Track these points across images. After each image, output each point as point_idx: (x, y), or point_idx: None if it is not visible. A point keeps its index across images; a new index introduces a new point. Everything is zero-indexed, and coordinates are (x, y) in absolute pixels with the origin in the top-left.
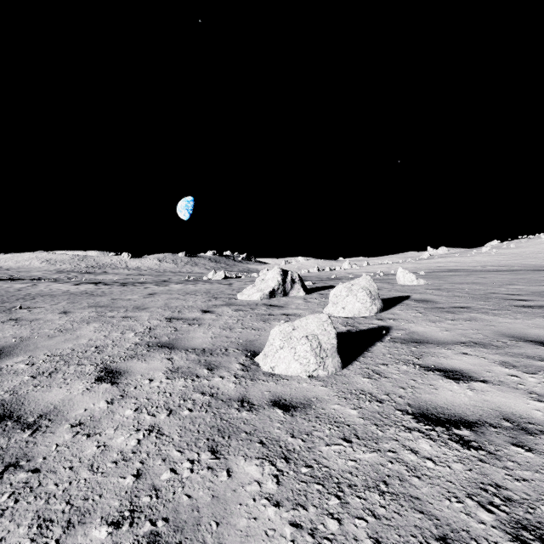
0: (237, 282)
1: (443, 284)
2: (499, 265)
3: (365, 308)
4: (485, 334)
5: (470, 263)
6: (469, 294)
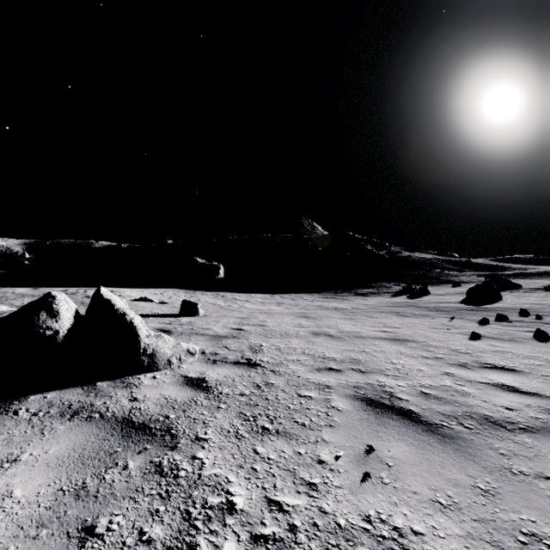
0: None
1: None
2: None
3: None
4: None
5: None
6: None
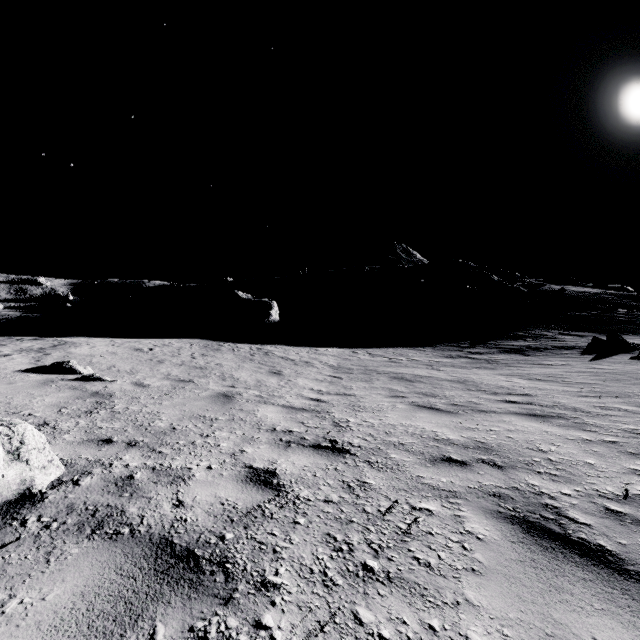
0: None
1: None
2: None
3: None
4: None
5: None
6: None
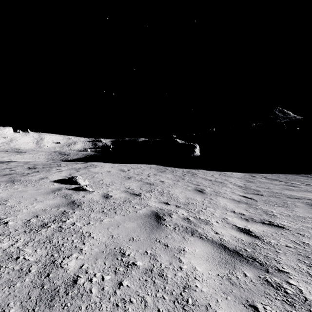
0: None
1: None
2: None
3: None
4: None
5: None
6: None
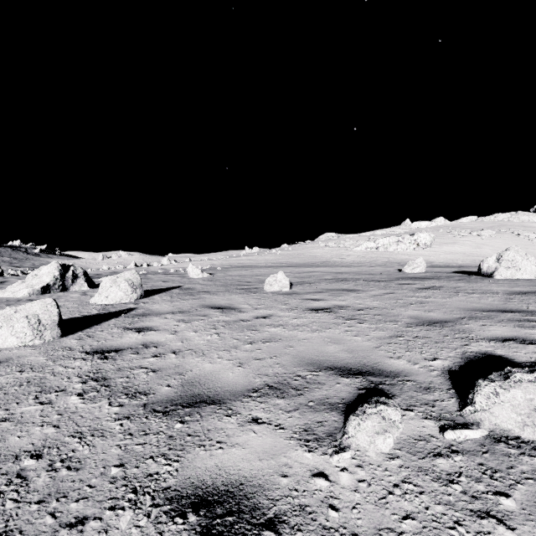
0: (16, 280)
1: (220, 276)
2: (276, 263)
3: (126, 296)
4: (193, 306)
5: (261, 260)
6: (224, 283)
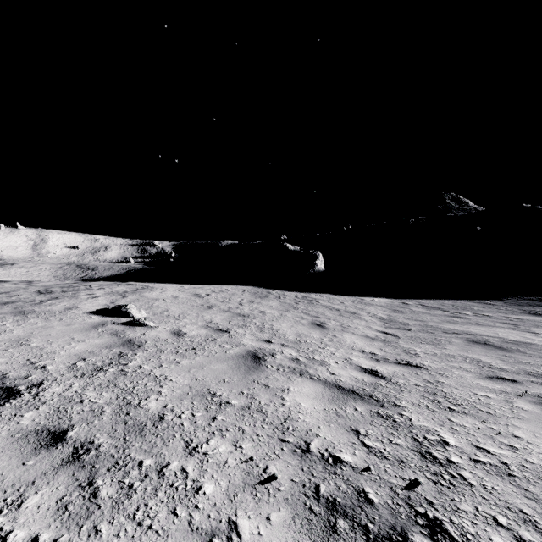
0: None
1: None
2: None
3: None
4: None
5: None
6: None
